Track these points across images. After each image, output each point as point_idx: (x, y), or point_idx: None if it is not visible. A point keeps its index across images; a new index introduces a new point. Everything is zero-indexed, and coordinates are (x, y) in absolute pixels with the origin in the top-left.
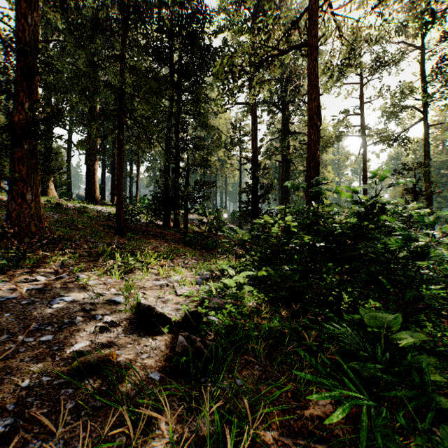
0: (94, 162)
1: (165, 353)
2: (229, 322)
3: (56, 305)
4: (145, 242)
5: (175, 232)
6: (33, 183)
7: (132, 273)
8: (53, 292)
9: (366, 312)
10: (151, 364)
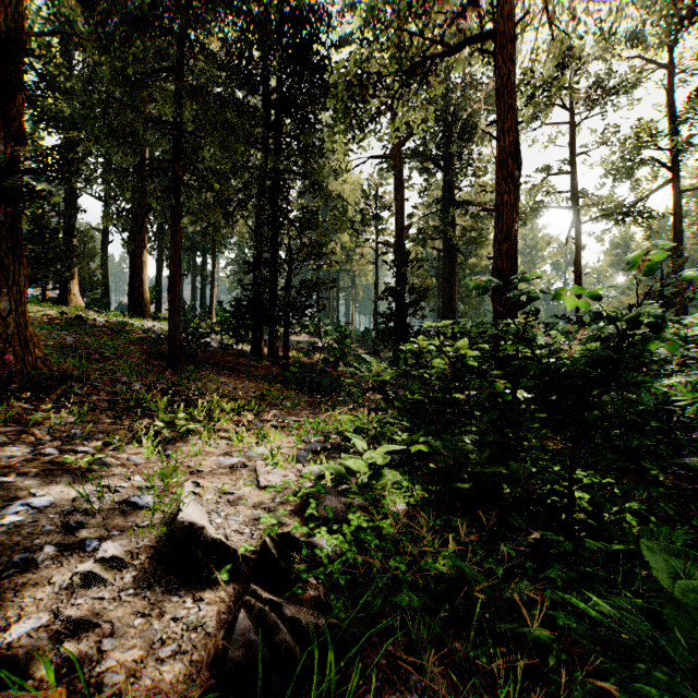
0: (142, 251)
1: (213, 641)
2: (354, 556)
3: (11, 518)
4: (218, 382)
5: (270, 364)
6: (13, 281)
7: (183, 441)
8: (17, 488)
9: (655, 554)
10: (177, 676)
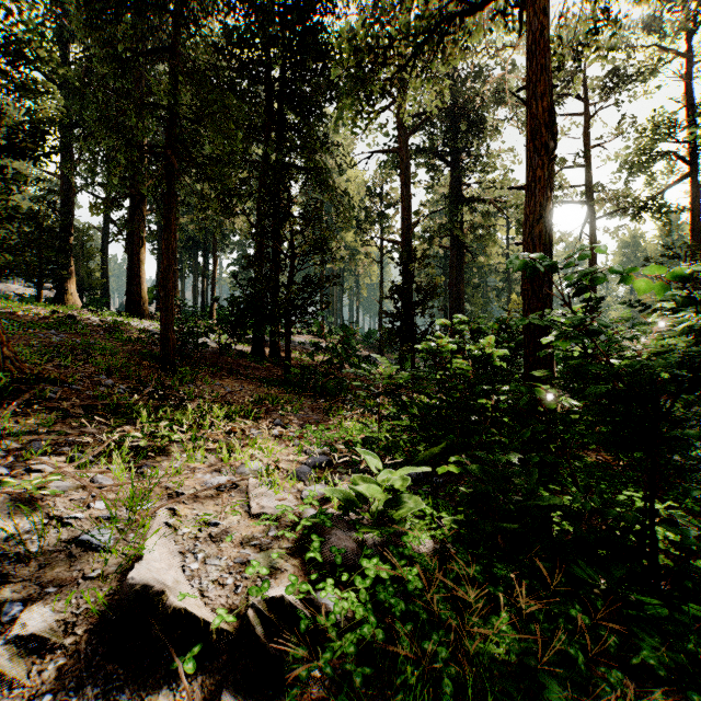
0: (140, 248)
1: None
2: (373, 632)
3: None
4: (214, 384)
5: (271, 365)
6: None
7: (165, 454)
8: None
9: None
10: None
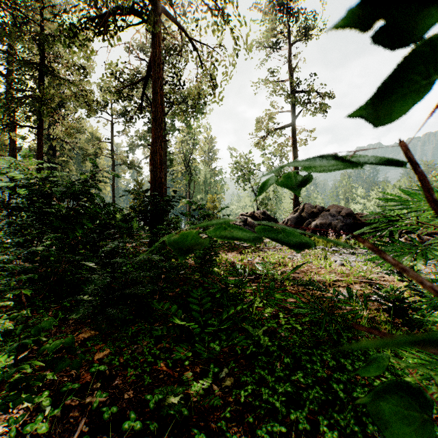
0: None
1: None
2: None
3: None
4: None
5: None
6: None
7: None
8: None
9: None
10: None
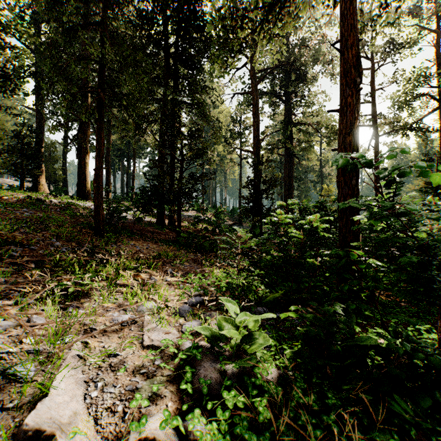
0: (85, 156)
1: None
2: None
3: None
4: (129, 244)
5: (169, 231)
6: None
7: (87, 297)
8: None
9: None
10: None
